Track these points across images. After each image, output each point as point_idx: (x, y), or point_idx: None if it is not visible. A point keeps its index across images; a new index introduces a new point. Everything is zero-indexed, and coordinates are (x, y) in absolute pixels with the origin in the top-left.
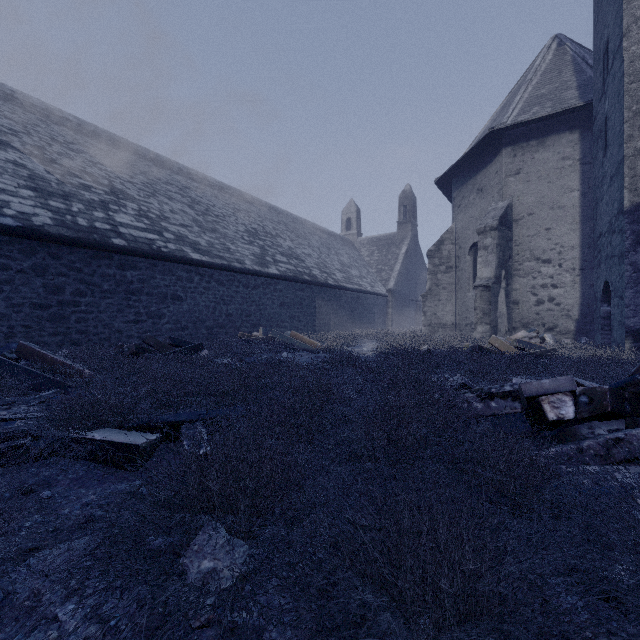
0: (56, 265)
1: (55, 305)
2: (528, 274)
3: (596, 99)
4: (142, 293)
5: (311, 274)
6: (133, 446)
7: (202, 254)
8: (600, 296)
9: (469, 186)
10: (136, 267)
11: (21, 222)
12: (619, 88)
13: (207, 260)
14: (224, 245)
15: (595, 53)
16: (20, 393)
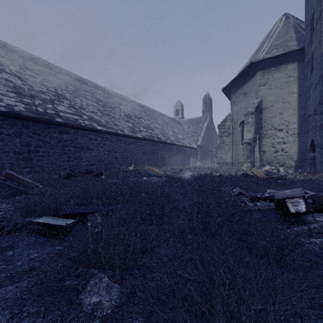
0: (26, 131)
1: (26, 152)
2: (270, 137)
3: (306, 45)
4: (71, 146)
5: (158, 137)
6: (60, 226)
7: (102, 126)
8: (309, 148)
9: (239, 92)
10: (68, 133)
11: (8, 109)
12: (320, 38)
13: (105, 129)
14: (113, 122)
15: (306, 21)
16: (5, 197)
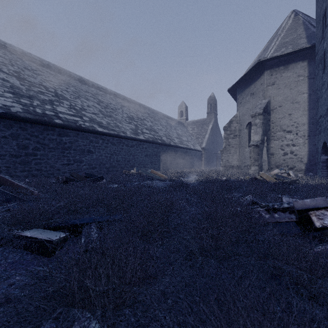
0: (24, 134)
1: (23, 155)
2: (279, 139)
3: (318, 42)
4: (71, 149)
5: (162, 139)
6: (49, 241)
7: (103, 128)
8: (320, 150)
9: (246, 92)
10: (68, 135)
11: (4, 110)
12: None
13: (106, 131)
14: (115, 124)
15: (317, 17)
16: None
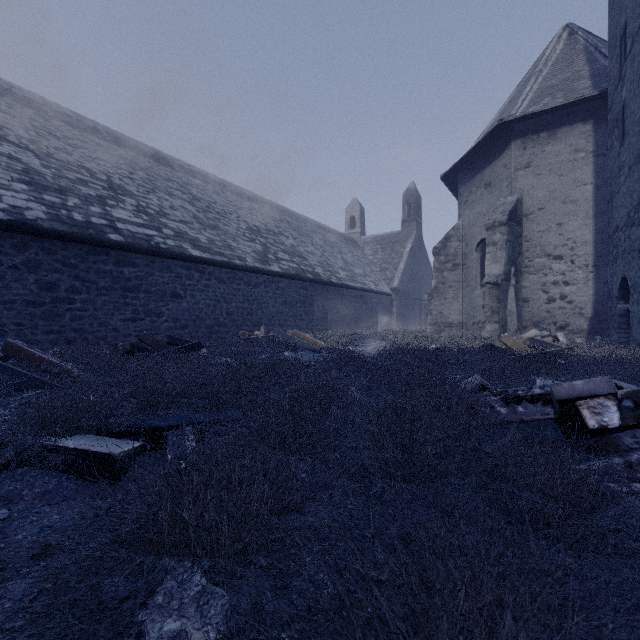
0: (50, 261)
1: (49, 302)
2: (538, 271)
3: (611, 87)
4: (140, 290)
5: (314, 272)
6: (109, 456)
7: (202, 251)
8: (616, 293)
9: (476, 181)
10: (133, 263)
11: (13, 216)
12: (639, 72)
13: (207, 257)
14: (225, 242)
15: (610, 39)
16: (2, 394)
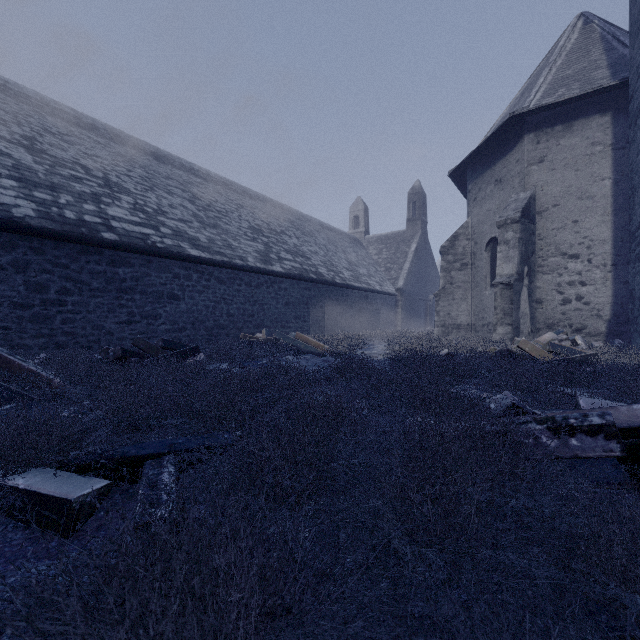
0: (39, 261)
1: (38, 304)
2: (553, 270)
3: (633, 75)
4: (135, 292)
5: (317, 272)
6: (64, 501)
7: (201, 250)
8: (639, 294)
9: (486, 177)
10: (129, 264)
11: None
12: None
13: (206, 256)
14: (225, 241)
15: (632, 25)
16: None
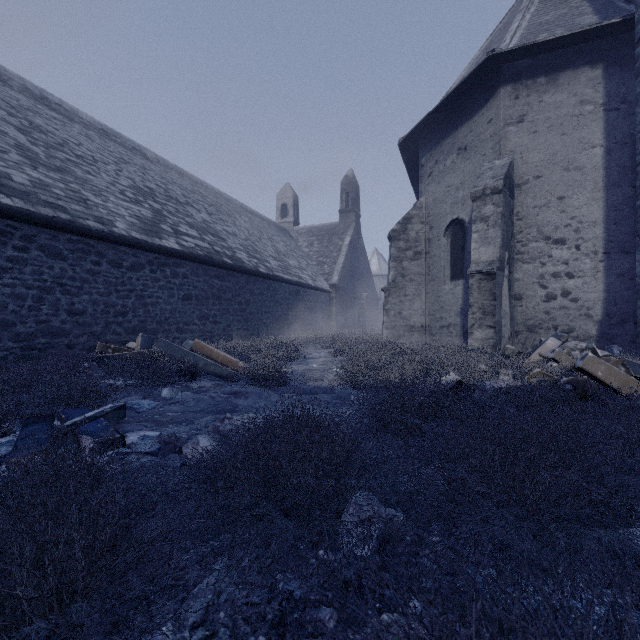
0: None
1: None
2: (535, 259)
3: None
4: None
5: (235, 257)
6: None
7: (5, 193)
8: None
9: (446, 146)
10: None
11: None
12: None
13: (14, 204)
14: (76, 193)
15: None
16: None
